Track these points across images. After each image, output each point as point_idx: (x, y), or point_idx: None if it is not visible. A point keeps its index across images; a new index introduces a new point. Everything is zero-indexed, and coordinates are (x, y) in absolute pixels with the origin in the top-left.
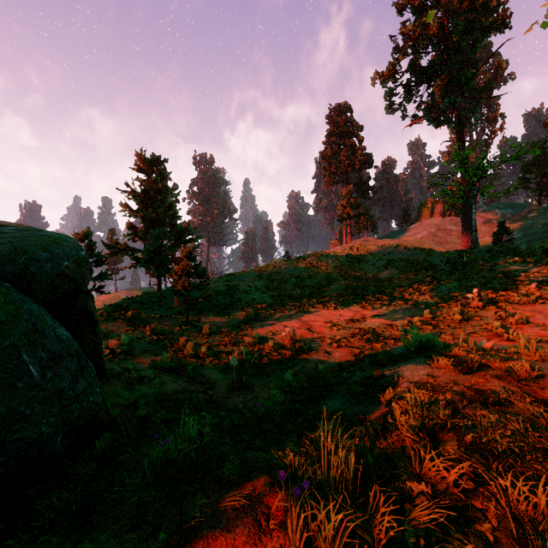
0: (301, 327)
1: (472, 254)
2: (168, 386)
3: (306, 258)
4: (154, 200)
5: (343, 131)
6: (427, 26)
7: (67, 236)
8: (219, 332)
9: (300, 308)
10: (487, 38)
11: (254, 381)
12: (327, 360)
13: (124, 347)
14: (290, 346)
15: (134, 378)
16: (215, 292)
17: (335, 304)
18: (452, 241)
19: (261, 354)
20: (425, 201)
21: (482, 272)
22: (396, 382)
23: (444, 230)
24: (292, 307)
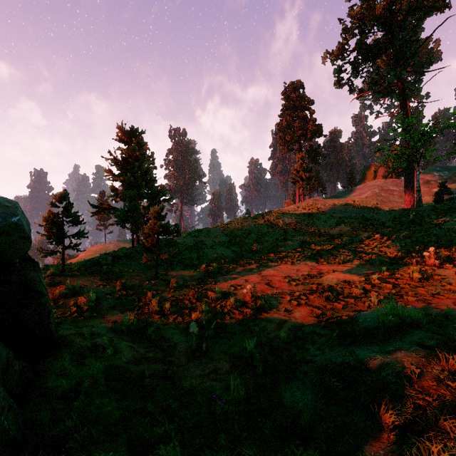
0: (261, 282)
1: (417, 212)
2: (123, 355)
3: (264, 215)
4: (132, 166)
5: (297, 105)
6: (373, 8)
7: (5, 200)
8: (185, 286)
9: (260, 262)
10: (429, 16)
11: (215, 346)
12: (288, 320)
13: (91, 304)
14: (251, 304)
15: (87, 347)
16: (184, 247)
17: (292, 259)
18: (394, 200)
19: (223, 312)
20: (369, 165)
21: (431, 230)
22: (388, 383)
23: (387, 191)
24: (252, 261)
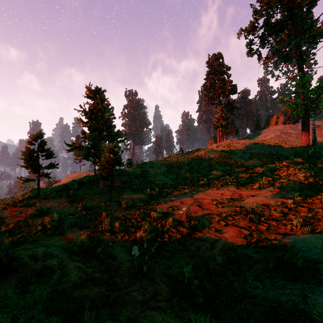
0: (194, 204)
1: (314, 149)
2: (70, 278)
3: (194, 152)
4: (96, 116)
5: (217, 71)
6: None
7: None
8: (133, 206)
9: (192, 188)
10: None
11: (155, 265)
12: (219, 240)
13: (54, 223)
14: (187, 225)
15: (36, 270)
16: (133, 175)
17: (216, 185)
18: (292, 140)
19: (163, 231)
20: (272, 115)
21: None
22: None
23: (286, 133)
24: (186, 187)
